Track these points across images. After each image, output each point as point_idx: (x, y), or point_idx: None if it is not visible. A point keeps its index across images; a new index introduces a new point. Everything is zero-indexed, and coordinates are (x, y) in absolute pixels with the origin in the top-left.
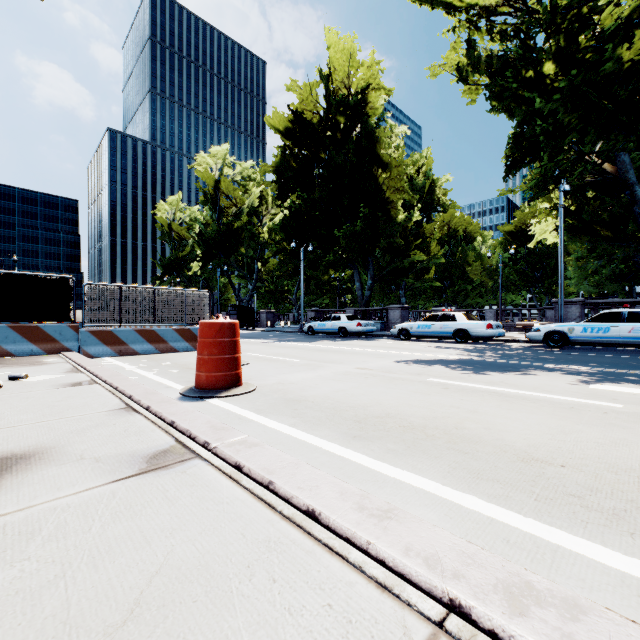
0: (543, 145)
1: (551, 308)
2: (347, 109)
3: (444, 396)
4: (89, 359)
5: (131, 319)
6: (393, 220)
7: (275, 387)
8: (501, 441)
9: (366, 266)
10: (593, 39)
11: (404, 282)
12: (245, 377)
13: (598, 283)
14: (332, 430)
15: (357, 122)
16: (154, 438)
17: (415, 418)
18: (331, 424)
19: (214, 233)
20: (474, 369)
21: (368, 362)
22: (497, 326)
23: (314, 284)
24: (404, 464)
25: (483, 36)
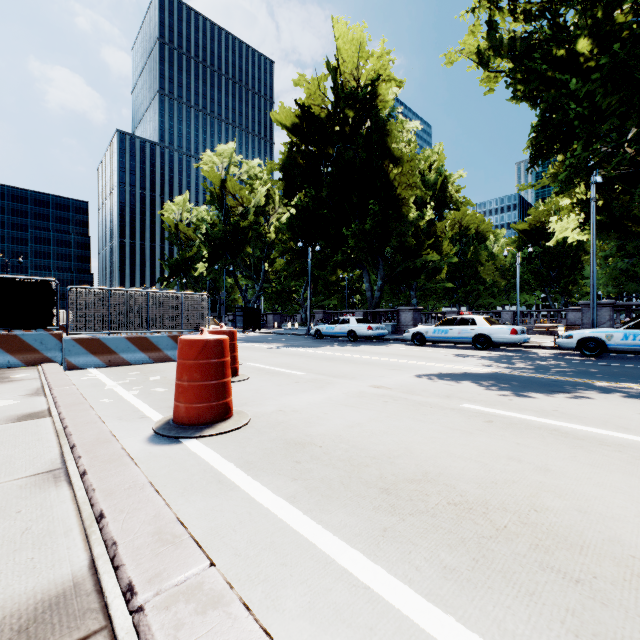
0: (578, 130)
1: (573, 310)
2: (356, 102)
3: (492, 437)
4: (64, 375)
5: (122, 325)
6: (405, 218)
7: (274, 418)
8: (620, 546)
9: (376, 266)
10: (634, 11)
11: (415, 282)
12: (240, 400)
13: (618, 283)
14: (349, 512)
15: (366, 117)
16: (58, 556)
17: (466, 484)
18: (347, 497)
19: (220, 233)
20: (512, 388)
21: (384, 377)
22: (522, 331)
23: (322, 285)
24: (481, 617)
25: (504, 17)
